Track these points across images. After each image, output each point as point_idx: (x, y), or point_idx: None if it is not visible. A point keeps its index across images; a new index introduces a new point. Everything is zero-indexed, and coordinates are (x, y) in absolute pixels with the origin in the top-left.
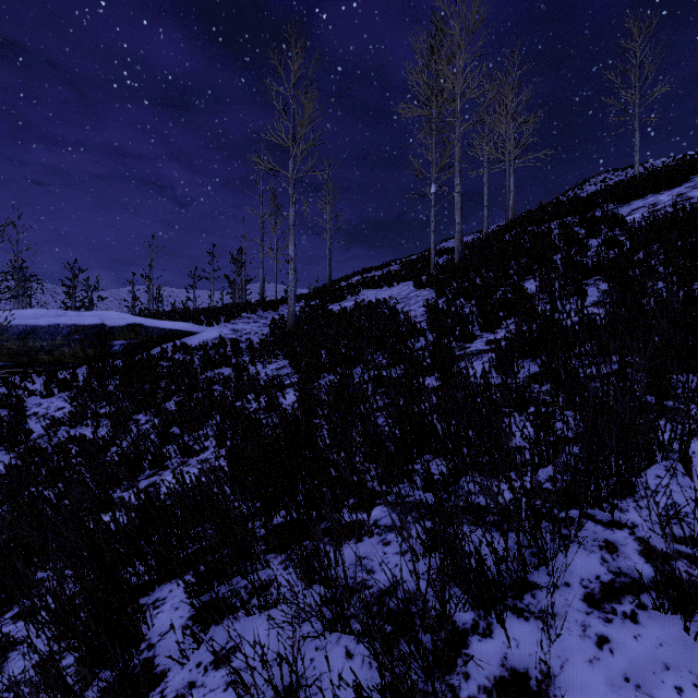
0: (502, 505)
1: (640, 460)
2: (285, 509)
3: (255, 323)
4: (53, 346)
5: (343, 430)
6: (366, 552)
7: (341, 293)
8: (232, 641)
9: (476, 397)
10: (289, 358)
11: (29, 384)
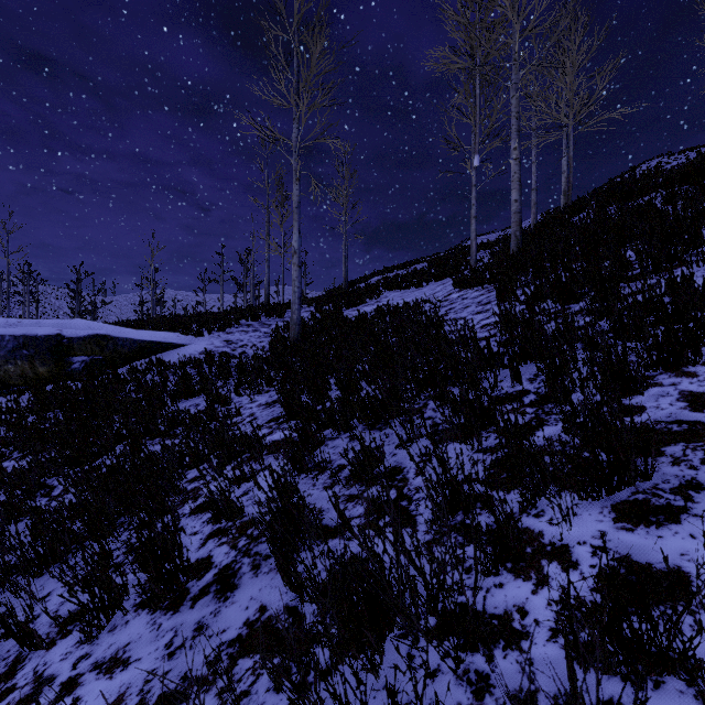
0: None
1: None
2: None
3: (255, 332)
4: None
5: None
6: None
7: (359, 296)
8: None
9: None
10: (281, 392)
11: None
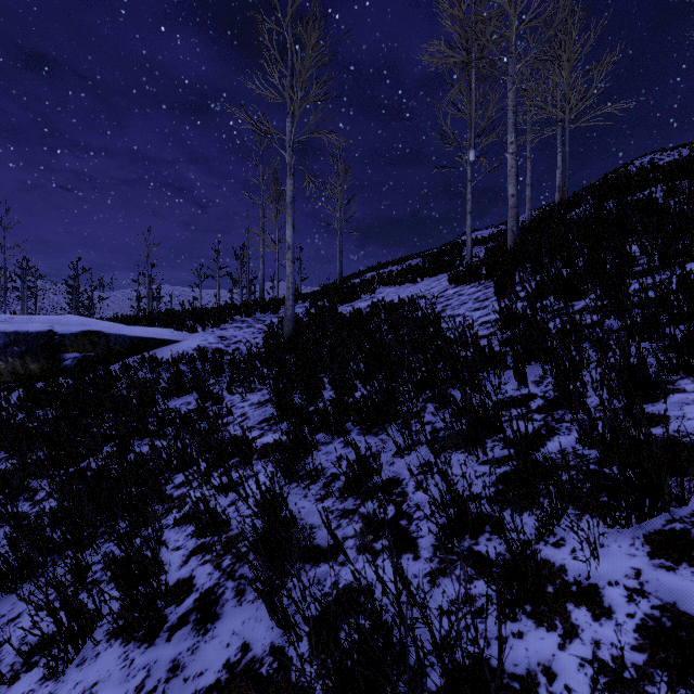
0: None
1: None
2: None
3: (249, 328)
4: None
5: None
6: None
7: (354, 292)
8: None
9: None
10: (274, 391)
11: None
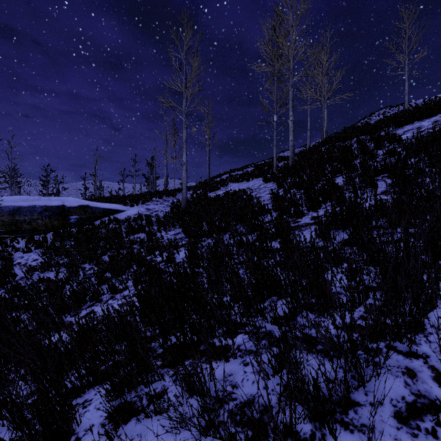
0: (330, 340)
1: (427, 306)
2: (175, 337)
3: (161, 204)
4: (32, 219)
5: (216, 278)
6: (232, 370)
7: (216, 185)
8: (135, 439)
9: (306, 257)
10: (182, 227)
11: (16, 244)
